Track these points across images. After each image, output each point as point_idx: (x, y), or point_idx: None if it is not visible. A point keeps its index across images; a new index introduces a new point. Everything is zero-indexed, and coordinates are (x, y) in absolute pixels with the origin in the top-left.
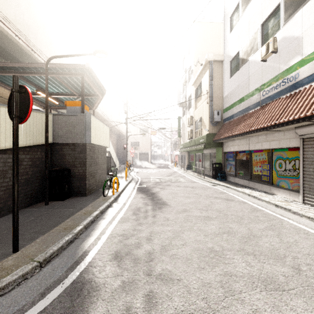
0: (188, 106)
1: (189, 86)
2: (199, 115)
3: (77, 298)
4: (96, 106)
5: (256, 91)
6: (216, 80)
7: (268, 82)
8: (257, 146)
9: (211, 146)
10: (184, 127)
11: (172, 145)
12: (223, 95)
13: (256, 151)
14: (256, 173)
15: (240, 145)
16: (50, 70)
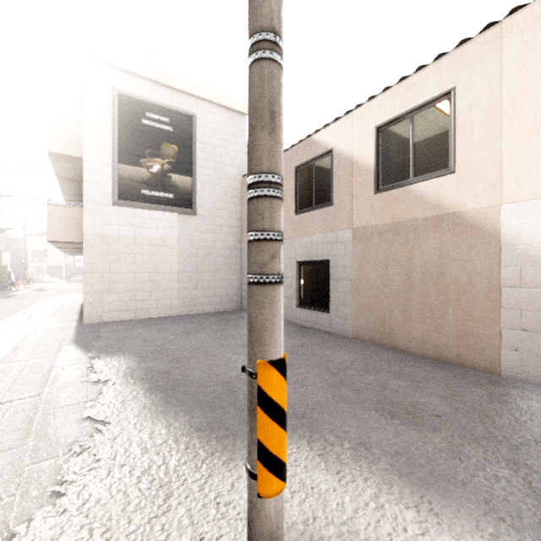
0: None
1: None
2: None
3: (14, 295)
4: None
5: None
6: None
7: None
8: None
9: None
10: None
11: None
12: None
13: None
14: None
15: None
16: None
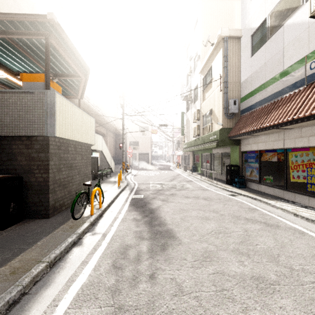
0: (194, 99)
1: (195, 75)
2: (208, 107)
3: None
4: (82, 94)
5: (298, 65)
6: (231, 62)
7: None
8: (299, 143)
9: (225, 144)
10: (189, 124)
11: (174, 145)
12: (240, 81)
13: (297, 150)
14: (297, 181)
15: (268, 142)
16: None
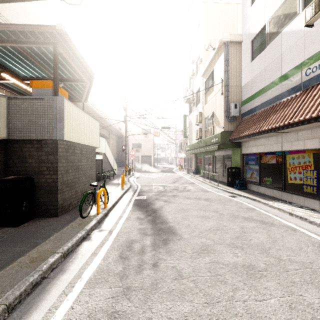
0: (196, 101)
1: (197, 78)
2: (210, 110)
3: None
4: (86, 97)
5: (295, 71)
6: (232, 66)
7: (316, 55)
8: (296, 146)
9: (226, 146)
10: (191, 126)
11: (177, 147)
12: (241, 84)
13: (294, 152)
14: (294, 182)
15: (267, 145)
16: (8, 37)
